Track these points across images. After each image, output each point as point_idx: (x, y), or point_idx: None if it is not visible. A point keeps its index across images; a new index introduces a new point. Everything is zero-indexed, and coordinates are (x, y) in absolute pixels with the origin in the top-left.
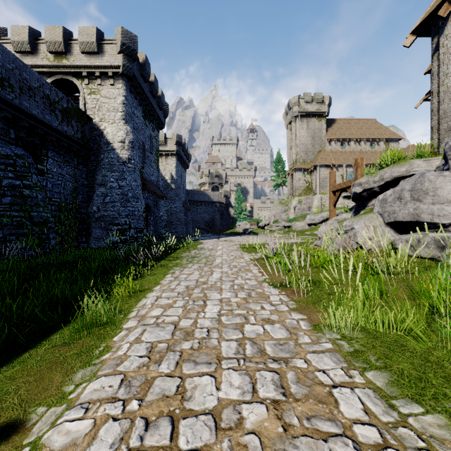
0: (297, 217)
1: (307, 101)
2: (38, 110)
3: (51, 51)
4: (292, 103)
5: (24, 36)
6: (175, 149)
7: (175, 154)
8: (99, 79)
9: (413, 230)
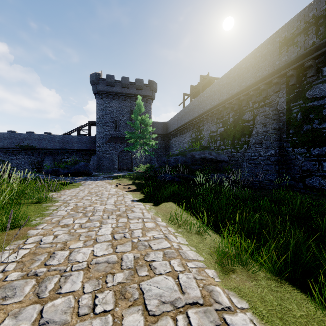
0: None
1: None
2: None
3: None
4: None
5: None
6: None
7: None
8: None
9: None
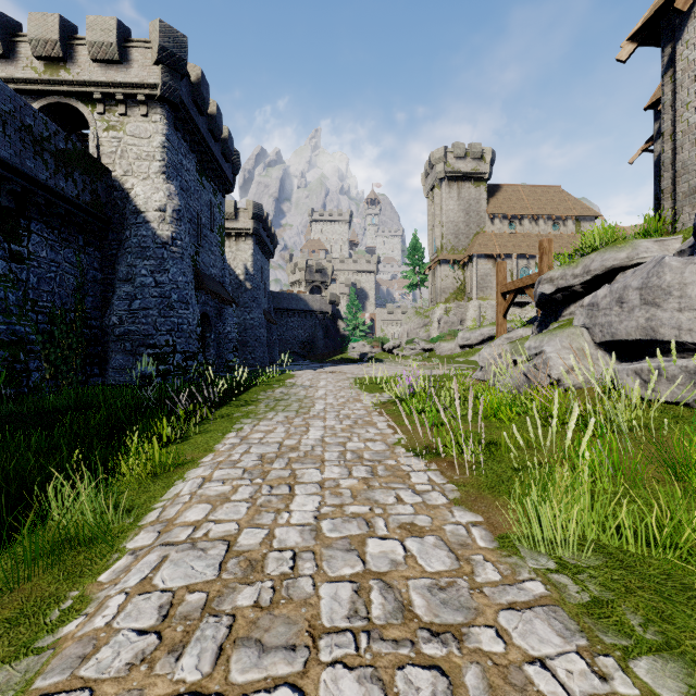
0: (443, 335)
1: (458, 156)
2: (11, 151)
3: (39, 56)
4: (436, 159)
5: None
6: (252, 227)
7: (251, 235)
8: (123, 105)
9: (643, 355)
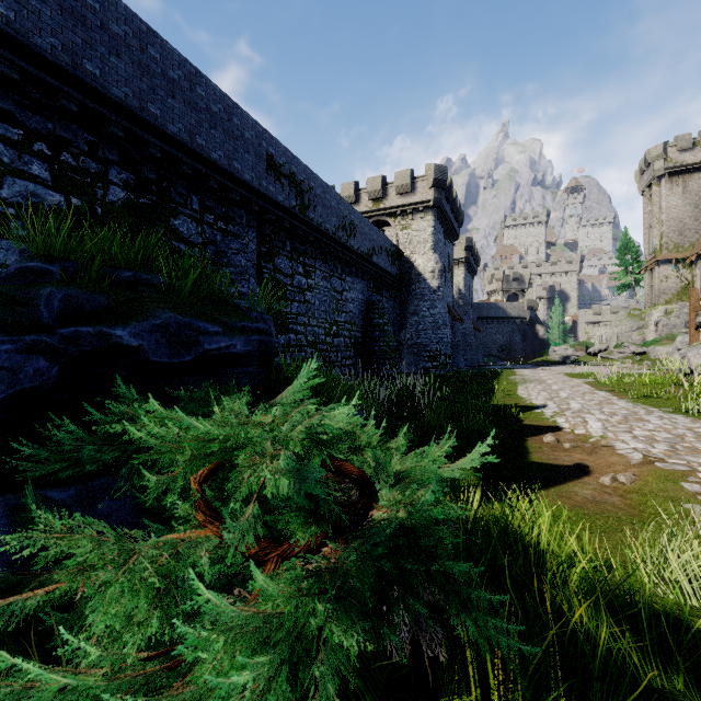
0: (658, 339)
1: (683, 149)
2: (383, 262)
3: (371, 199)
4: (652, 158)
5: (351, 192)
6: (464, 256)
7: (463, 262)
8: (410, 215)
9: None
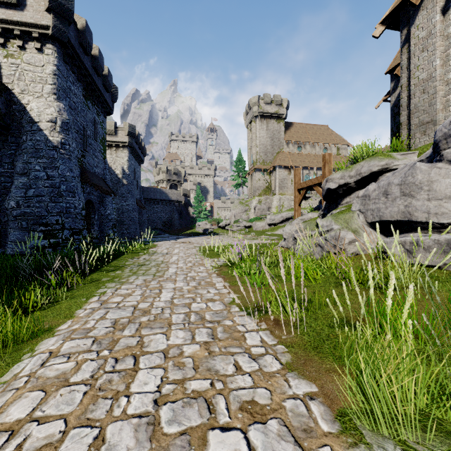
0: (257, 217)
1: (267, 102)
2: None
3: None
4: (253, 103)
5: None
6: (127, 141)
7: (127, 146)
8: (20, 39)
9: (400, 231)
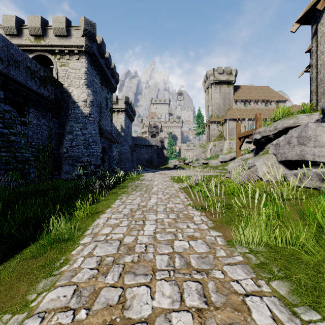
0: (212, 156)
1: (220, 73)
2: (21, 78)
3: (32, 34)
4: (209, 74)
5: (12, 23)
6: (124, 107)
7: (124, 111)
8: (68, 55)
9: (299, 167)
